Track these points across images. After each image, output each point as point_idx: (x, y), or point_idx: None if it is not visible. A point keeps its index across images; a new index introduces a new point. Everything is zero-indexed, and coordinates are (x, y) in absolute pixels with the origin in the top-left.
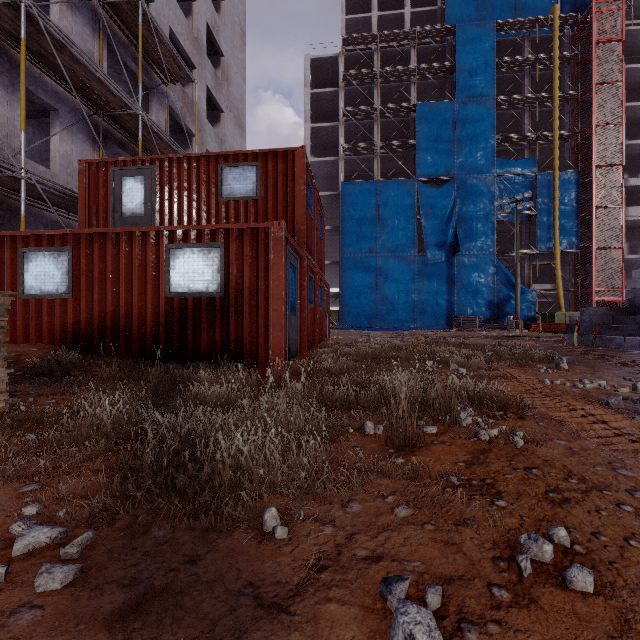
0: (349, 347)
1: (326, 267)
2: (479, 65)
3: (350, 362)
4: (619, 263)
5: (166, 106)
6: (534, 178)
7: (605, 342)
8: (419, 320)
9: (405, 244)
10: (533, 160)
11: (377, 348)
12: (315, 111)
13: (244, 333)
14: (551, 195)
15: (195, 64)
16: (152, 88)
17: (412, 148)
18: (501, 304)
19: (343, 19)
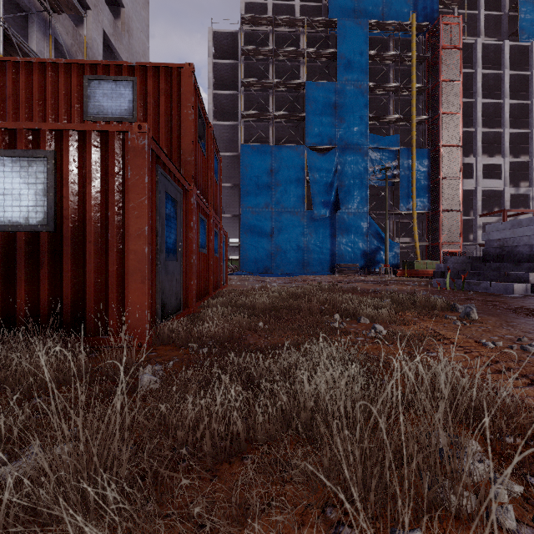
0: (245, 297)
1: (227, 220)
2: (356, 55)
3: (244, 319)
4: (456, 223)
5: (50, 36)
6: (397, 152)
7: (472, 286)
8: (308, 267)
9: (296, 201)
10: (397, 137)
11: (275, 296)
12: (217, 80)
13: (86, 286)
14: (410, 166)
15: (89, 4)
16: (30, 12)
17: (302, 120)
18: (373, 254)
19: (243, 2)
